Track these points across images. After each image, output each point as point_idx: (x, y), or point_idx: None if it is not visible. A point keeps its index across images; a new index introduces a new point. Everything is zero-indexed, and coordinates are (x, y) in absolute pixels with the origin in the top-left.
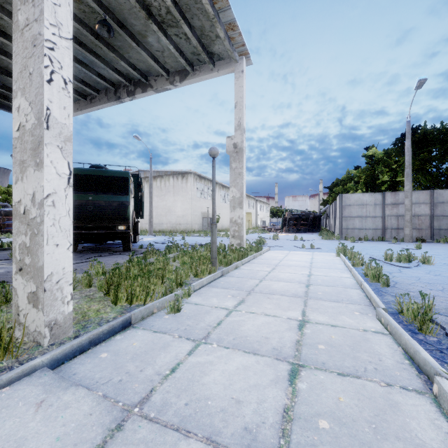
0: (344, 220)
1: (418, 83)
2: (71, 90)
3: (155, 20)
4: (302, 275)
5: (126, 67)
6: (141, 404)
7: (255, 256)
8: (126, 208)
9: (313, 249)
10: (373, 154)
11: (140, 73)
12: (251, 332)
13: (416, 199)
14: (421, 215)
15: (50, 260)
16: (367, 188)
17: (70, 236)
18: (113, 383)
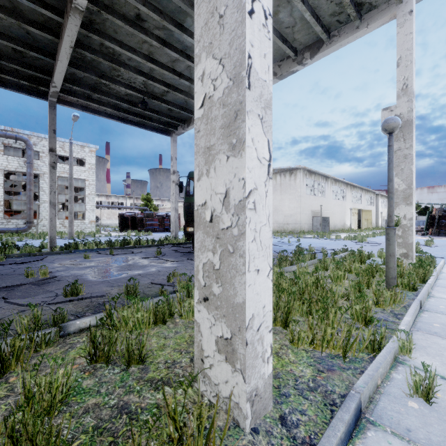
0: None
1: None
2: (270, 29)
3: None
4: None
5: None
6: None
7: (437, 274)
8: None
9: None
10: None
11: None
12: None
13: None
14: None
15: (250, 294)
16: None
17: (269, 256)
18: None
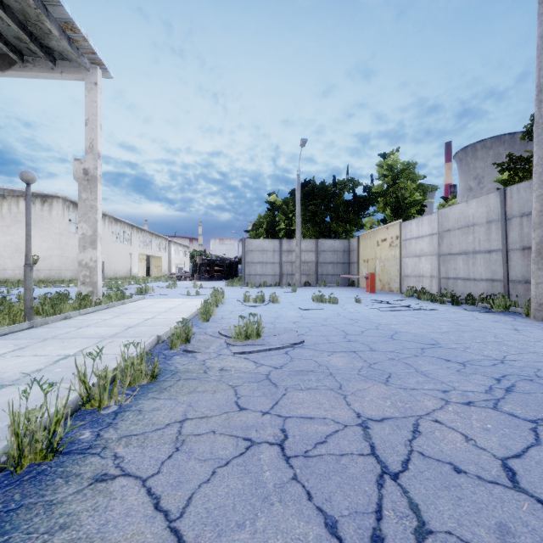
0: (247, 265)
1: (302, 142)
2: None
3: None
4: (140, 319)
5: None
6: None
7: (111, 305)
8: None
9: (197, 296)
10: (274, 201)
11: None
12: None
13: (305, 247)
14: (309, 262)
15: None
16: (267, 234)
17: None
18: None
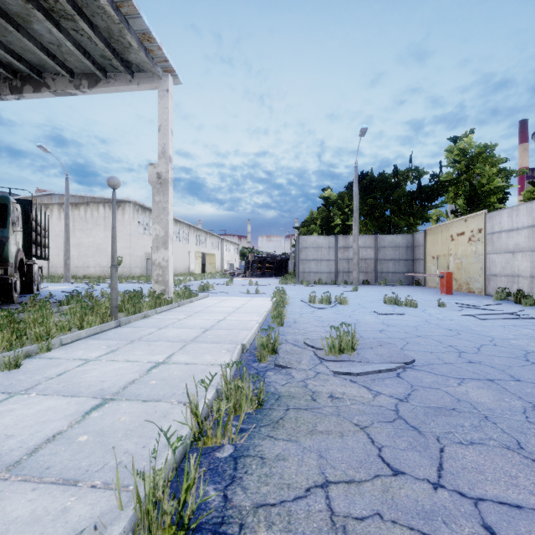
0: (301, 263)
1: (361, 131)
2: None
3: (38, 5)
4: (212, 321)
5: (3, 54)
6: None
7: (181, 304)
8: (2, 246)
9: (257, 294)
10: (329, 196)
11: (28, 65)
12: (91, 378)
13: (363, 243)
14: (367, 259)
15: None
16: (322, 231)
17: None
18: None
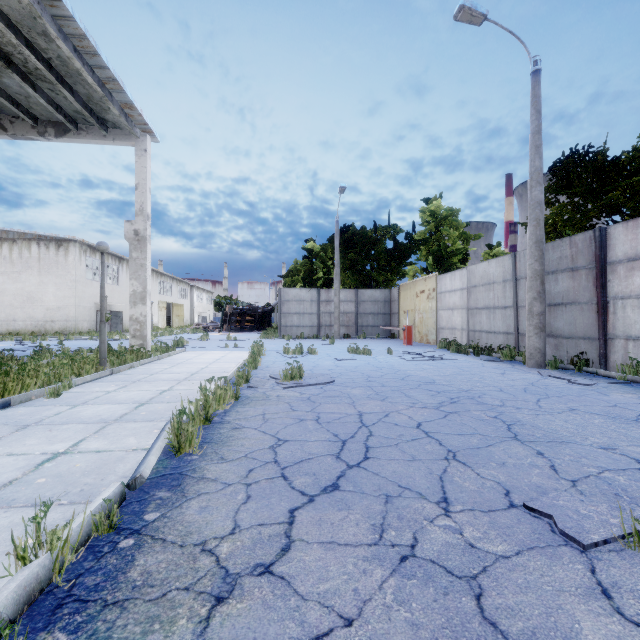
0: (283, 316)
1: (340, 189)
2: None
3: (17, 70)
4: (197, 368)
5: None
6: (37, 423)
7: (160, 357)
8: None
9: (236, 348)
10: (312, 248)
11: None
12: (122, 398)
13: (345, 297)
14: (348, 313)
15: None
16: (305, 283)
17: None
18: (11, 422)
